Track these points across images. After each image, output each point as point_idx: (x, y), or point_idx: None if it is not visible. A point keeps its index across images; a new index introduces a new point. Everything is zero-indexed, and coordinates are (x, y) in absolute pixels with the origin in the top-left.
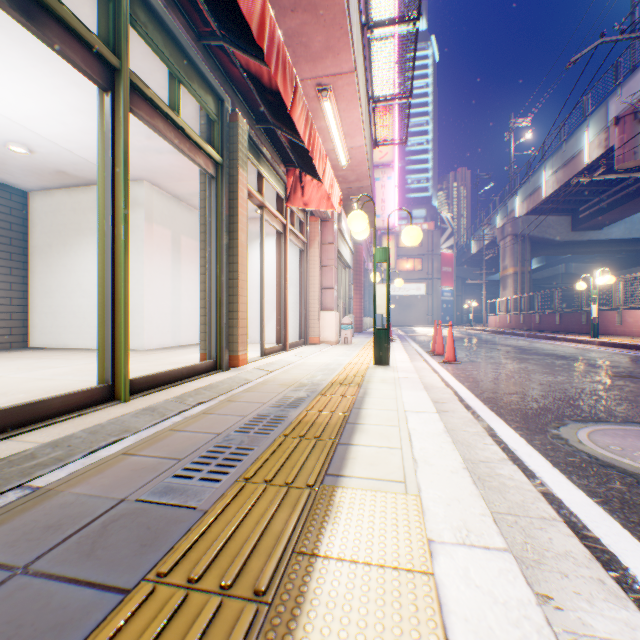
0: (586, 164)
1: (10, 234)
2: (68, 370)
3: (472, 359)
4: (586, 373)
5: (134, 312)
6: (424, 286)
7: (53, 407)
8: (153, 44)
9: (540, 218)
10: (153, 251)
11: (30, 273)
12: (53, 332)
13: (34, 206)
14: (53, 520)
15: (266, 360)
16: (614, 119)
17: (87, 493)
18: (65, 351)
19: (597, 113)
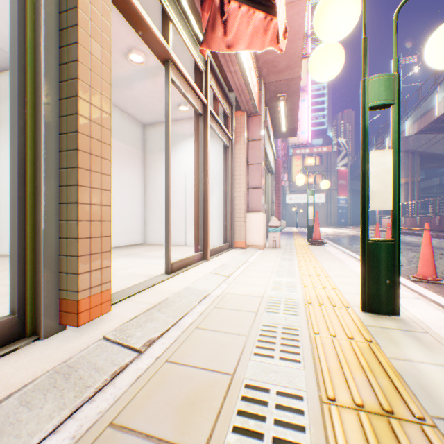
0: None
1: None
2: None
3: None
4: None
5: None
6: (324, 195)
7: None
8: None
9: (429, 136)
10: None
11: None
12: None
13: None
14: None
15: (168, 284)
16: None
17: None
18: None
19: None
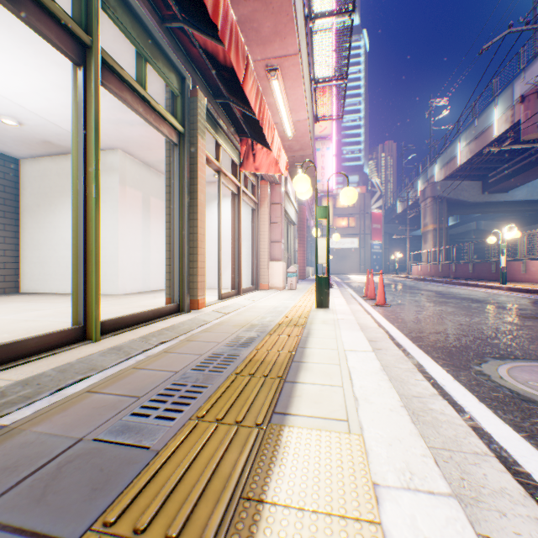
0: (495, 137)
1: (4, 195)
2: (50, 312)
3: (399, 302)
4: (499, 315)
5: (110, 262)
6: (357, 240)
7: (29, 347)
8: (122, 26)
9: (455, 183)
10: (126, 210)
11: (21, 229)
12: (41, 279)
13: (24, 171)
14: (11, 461)
15: (222, 303)
16: (520, 97)
17: (48, 432)
18: (51, 295)
19: (504, 93)
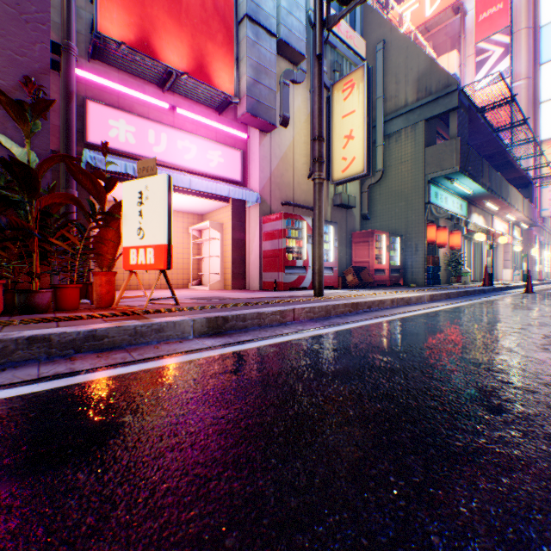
0: None
1: None
2: None
3: None
4: None
5: None
6: None
7: None
8: None
9: None
10: None
11: None
12: None
13: None
14: None
15: None
16: None
17: None
18: None
19: None
